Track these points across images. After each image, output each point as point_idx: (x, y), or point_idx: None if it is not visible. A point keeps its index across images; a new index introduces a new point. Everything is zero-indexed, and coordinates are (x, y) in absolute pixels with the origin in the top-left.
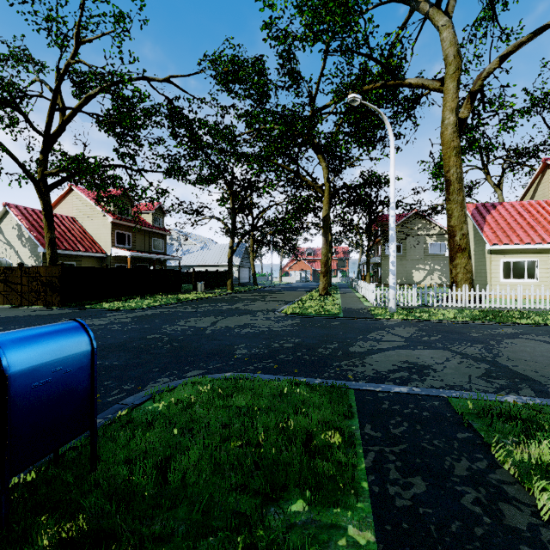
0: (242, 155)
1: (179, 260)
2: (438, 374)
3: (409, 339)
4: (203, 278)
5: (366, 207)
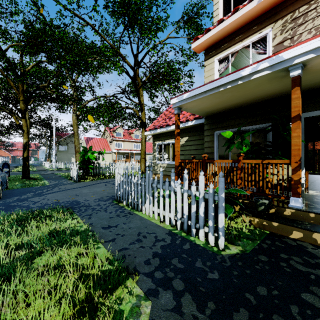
0: None
1: None
2: (56, 173)
3: (54, 171)
4: None
5: (49, 129)
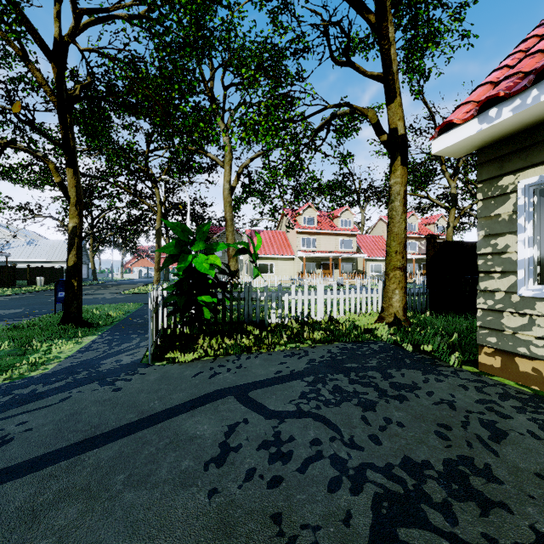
0: (87, 176)
1: (6, 256)
2: None
3: None
4: (38, 274)
5: (194, 221)
